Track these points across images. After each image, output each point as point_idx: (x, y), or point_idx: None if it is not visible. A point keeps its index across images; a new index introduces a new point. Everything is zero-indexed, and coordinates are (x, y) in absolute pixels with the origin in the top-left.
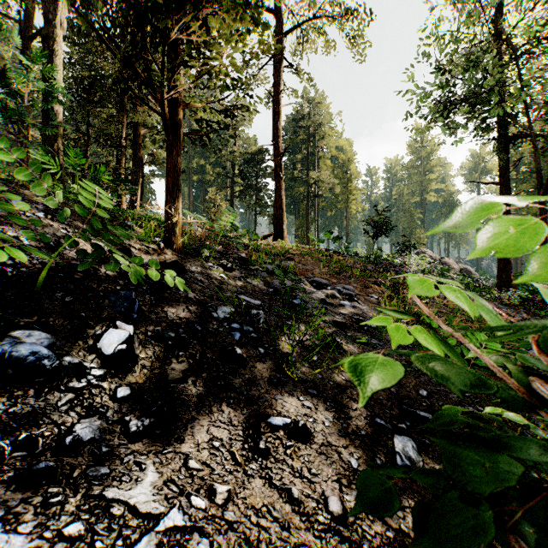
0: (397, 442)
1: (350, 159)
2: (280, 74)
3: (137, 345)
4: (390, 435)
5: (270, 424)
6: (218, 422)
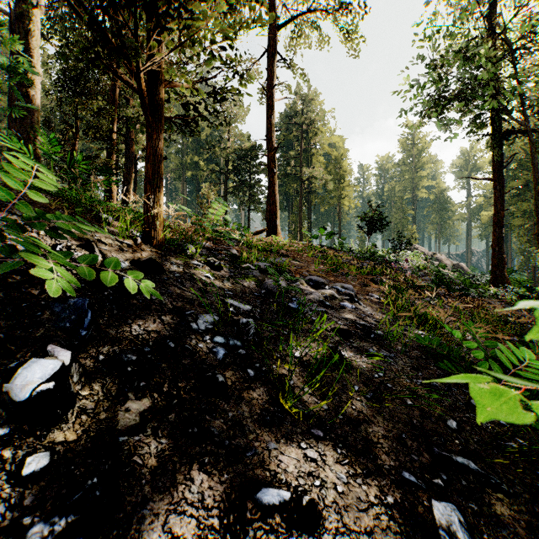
0: (439, 515)
1: (343, 156)
2: (273, 67)
3: (76, 378)
4: (426, 502)
5: (260, 504)
6: (183, 503)
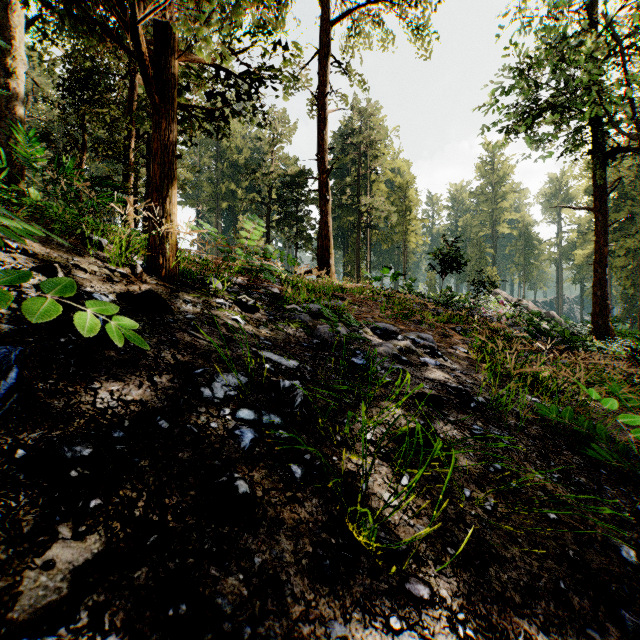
0: None
1: (409, 183)
2: (326, 71)
3: None
4: None
5: None
6: None
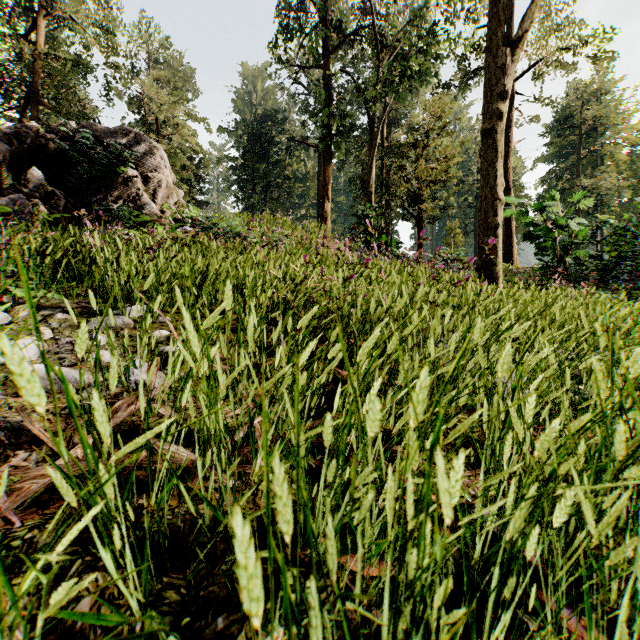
0: None
1: None
2: (509, 117)
3: None
4: None
5: None
6: None
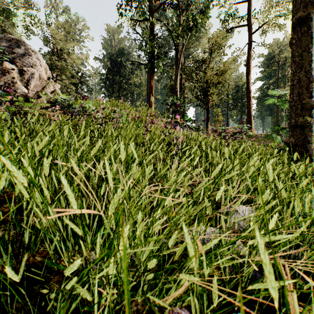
0: None
1: None
2: (250, 53)
3: None
4: None
5: None
6: None
